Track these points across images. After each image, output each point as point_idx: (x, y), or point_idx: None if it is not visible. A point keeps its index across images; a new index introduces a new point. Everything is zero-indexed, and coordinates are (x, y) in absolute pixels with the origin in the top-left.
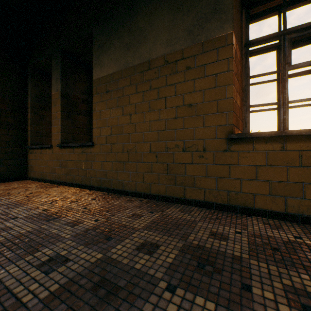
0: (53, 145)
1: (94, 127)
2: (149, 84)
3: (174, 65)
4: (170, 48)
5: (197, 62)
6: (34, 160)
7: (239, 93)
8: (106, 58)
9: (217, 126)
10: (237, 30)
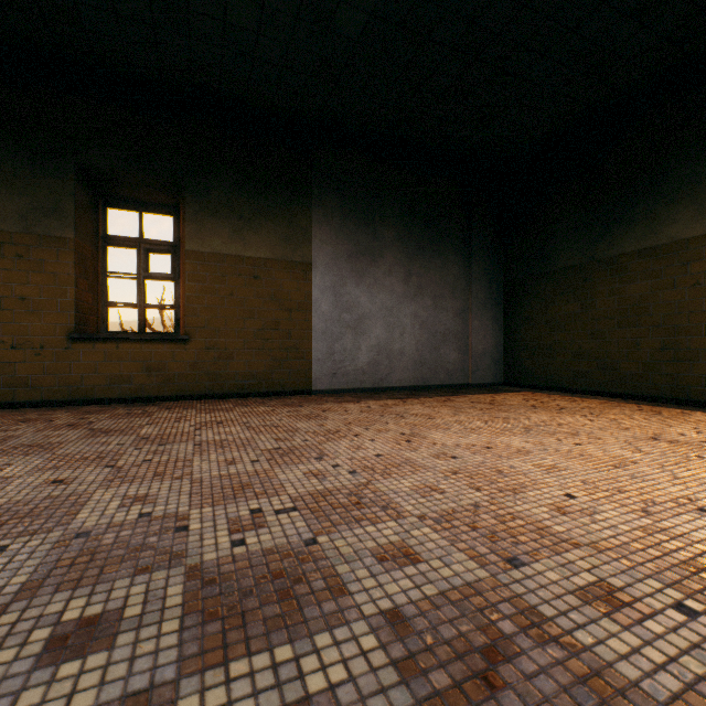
0: None
1: None
2: None
3: None
4: None
5: (33, 254)
6: None
7: (91, 290)
8: None
9: (59, 325)
10: (88, 229)
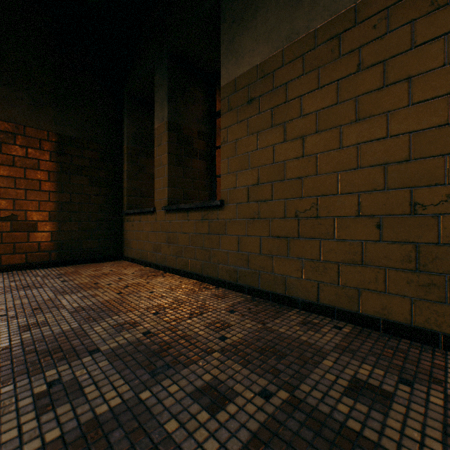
0: (156, 207)
1: (223, 172)
2: (356, 58)
3: None
4: None
5: None
6: (131, 232)
7: None
8: (246, 38)
9: None
10: None
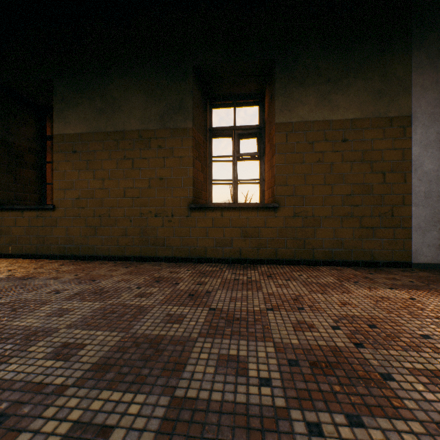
0: None
1: (56, 188)
2: (124, 153)
3: (148, 141)
4: (145, 126)
5: (167, 144)
6: None
7: (202, 170)
8: (72, 115)
9: (182, 197)
10: (200, 122)
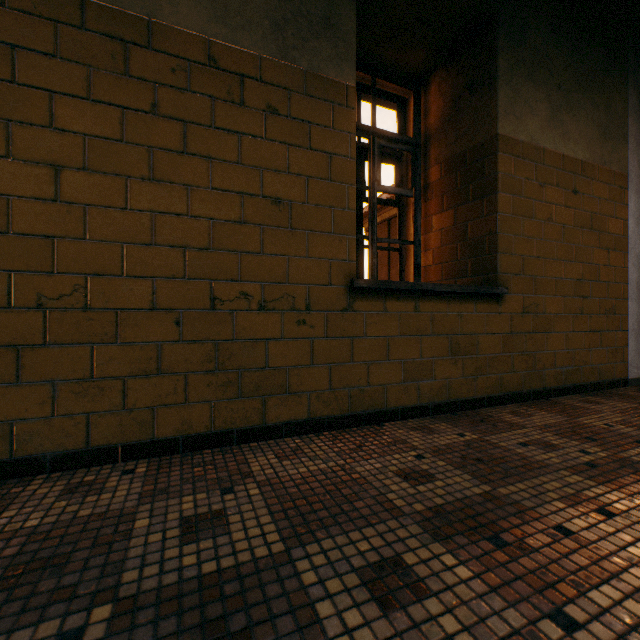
0: None
1: None
2: (152, 94)
3: (237, 83)
4: (226, 30)
5: (293, 108)
6: None
7: None
8: None
9: (332, 260)
10: None
